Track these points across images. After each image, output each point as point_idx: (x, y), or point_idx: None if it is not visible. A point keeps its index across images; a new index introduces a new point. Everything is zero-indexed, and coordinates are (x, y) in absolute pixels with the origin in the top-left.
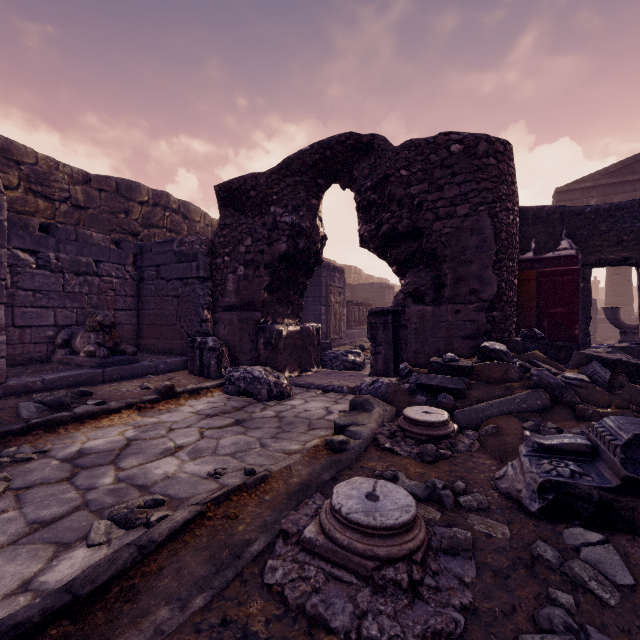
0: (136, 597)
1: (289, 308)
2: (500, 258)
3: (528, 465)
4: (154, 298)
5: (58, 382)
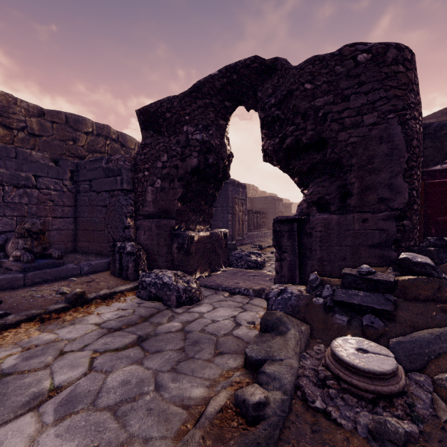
0: None
1: (201, 216)
2: (411, 166)
3: None
4: (87, 207)
5: None
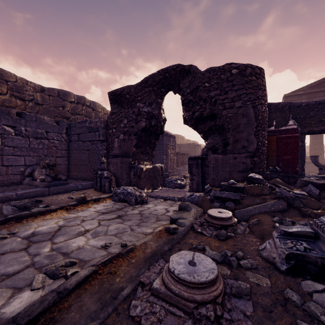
0: (54, 324)
1: (146, 156)
2: (258, 129)
3: (279, 243)
4: (76, 151)
5: (24, 195)
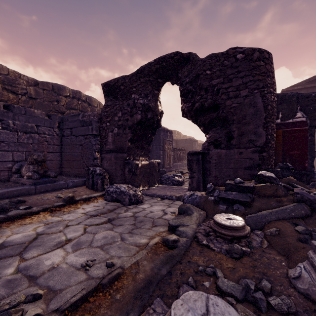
0: None
1: (142, 151)
2: (267, 121)
3: None
4: (69, 146)
5: (7, 194)
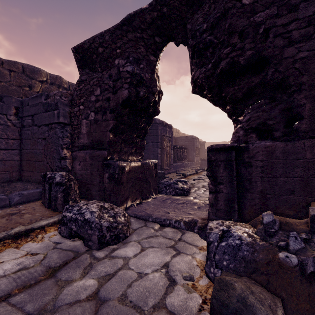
0: None
1: (133, 148)
2: None
3: None
4: (30, 140)
5: None
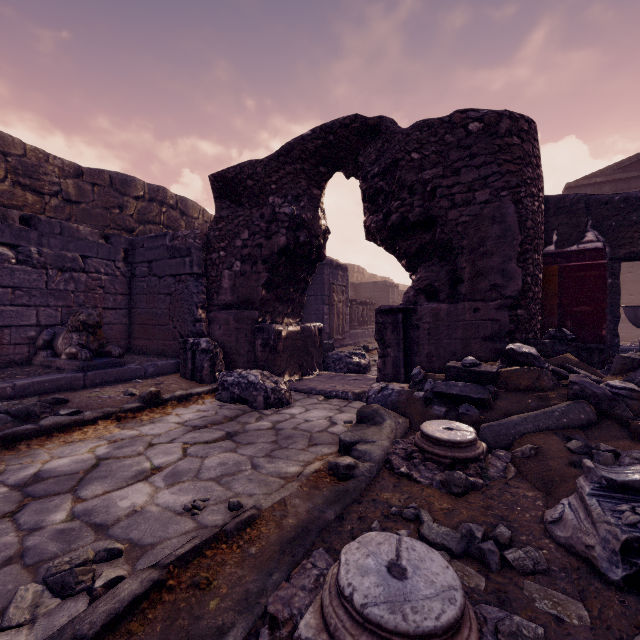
0: None
1: (289, 307)
2: (525, 249)
3: (600, 511)
4: (146, 296)
5: (32, 388)
